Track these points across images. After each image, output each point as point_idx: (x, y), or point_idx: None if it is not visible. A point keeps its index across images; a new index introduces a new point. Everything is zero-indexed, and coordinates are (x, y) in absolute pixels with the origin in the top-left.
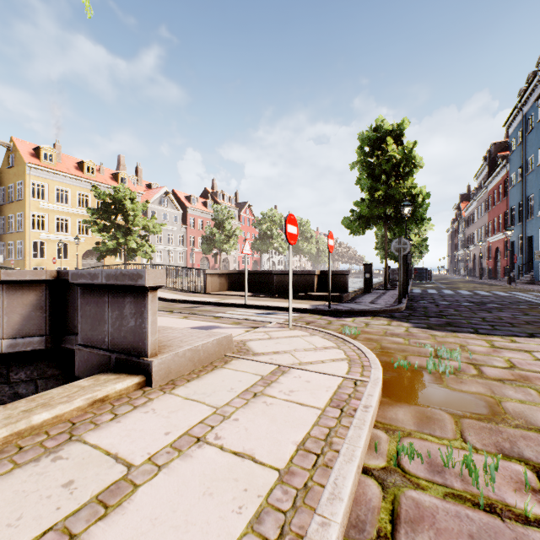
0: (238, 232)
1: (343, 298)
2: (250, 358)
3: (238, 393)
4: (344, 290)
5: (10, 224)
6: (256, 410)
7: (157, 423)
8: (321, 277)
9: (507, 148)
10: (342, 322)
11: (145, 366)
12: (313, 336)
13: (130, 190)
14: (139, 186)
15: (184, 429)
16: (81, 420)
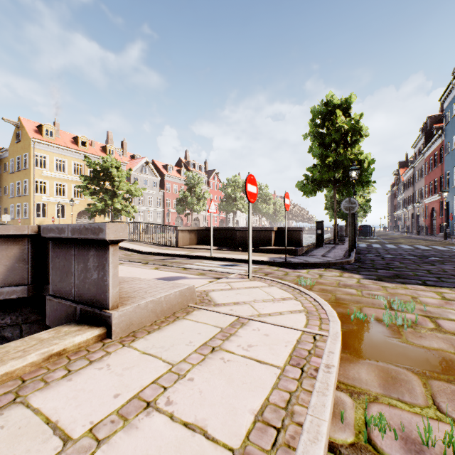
0: (207, 195)
1: (298, 251)
2: (211, 308)
3: (196, 347)
4: (299, 244)
5: (18, 189)
6: (212, 368)
7: (108, 383)
8: (278, 233)
9: (442, 121)
10: (298, 274)
11: (106, 318)
12: (271, 287)
13: (116, 160)
14: (124, 156)
15: (135, 390)
16: (32, 377)
